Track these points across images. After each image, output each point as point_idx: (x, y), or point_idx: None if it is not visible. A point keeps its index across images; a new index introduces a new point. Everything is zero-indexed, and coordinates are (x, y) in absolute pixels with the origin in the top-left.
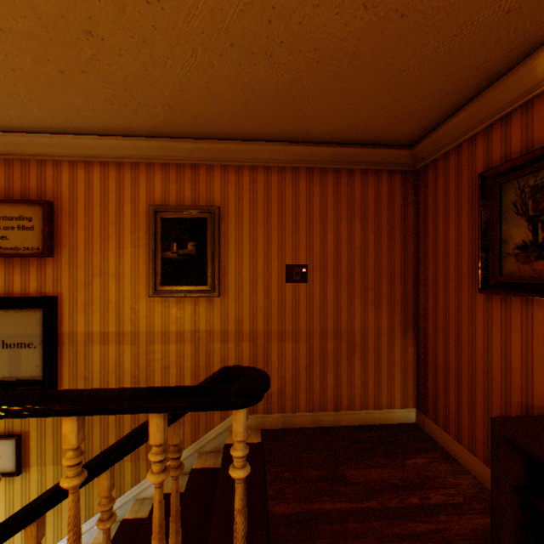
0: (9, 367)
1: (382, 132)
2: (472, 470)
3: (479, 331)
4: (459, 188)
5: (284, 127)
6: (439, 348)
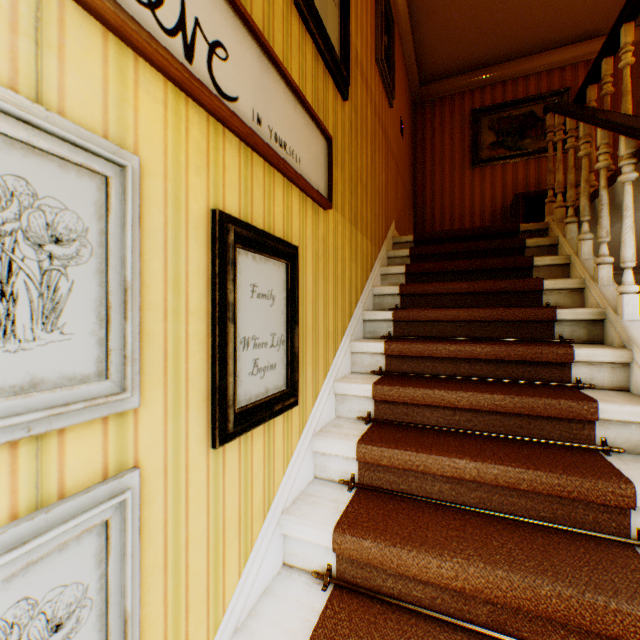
0: (319, 1)
1: (433, 61)
2: None
3: (467, 189)
4: (453, 118)
5: (430, 4)
6: (437, 209)
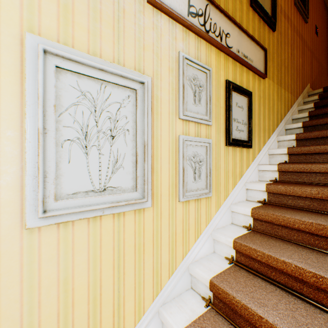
0: None
1: None
2: None
3: None
4: None
5: None
6: None
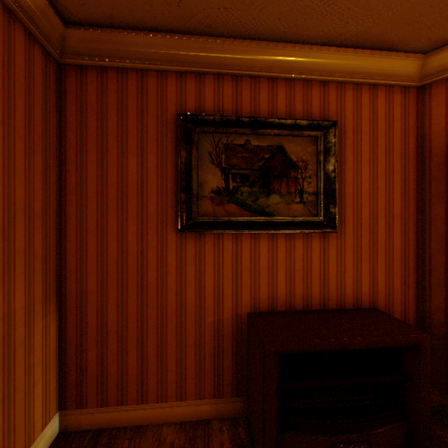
0: None
1: None
2: (164, 418)
3: (173, 272)
4: (145, 119)
5: None
6: (113, 307)
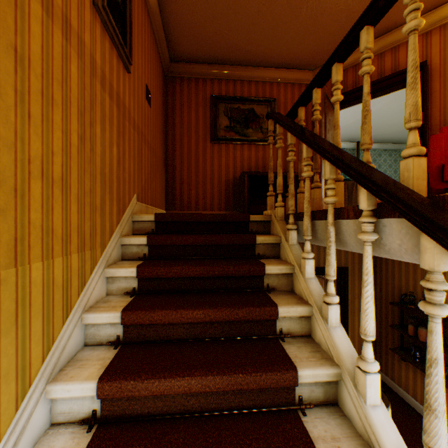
0: None
1: (181, 43)
2: None
3: (209, 159)
4: (198, 98)
5: None
6: (186, 172)
